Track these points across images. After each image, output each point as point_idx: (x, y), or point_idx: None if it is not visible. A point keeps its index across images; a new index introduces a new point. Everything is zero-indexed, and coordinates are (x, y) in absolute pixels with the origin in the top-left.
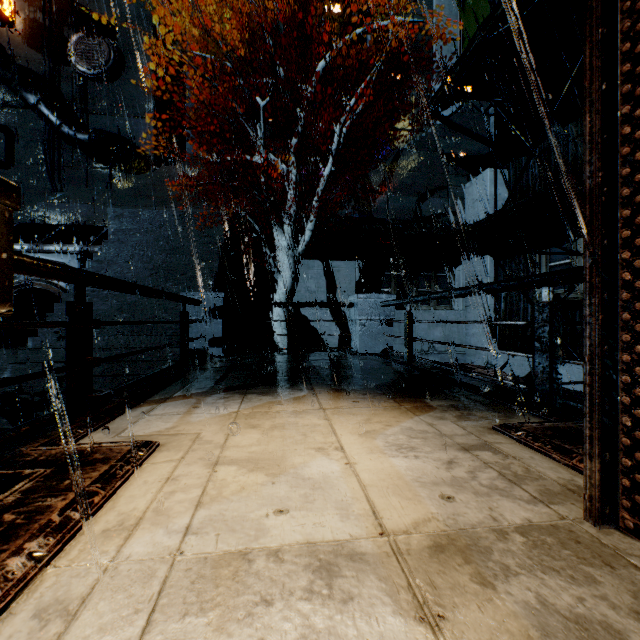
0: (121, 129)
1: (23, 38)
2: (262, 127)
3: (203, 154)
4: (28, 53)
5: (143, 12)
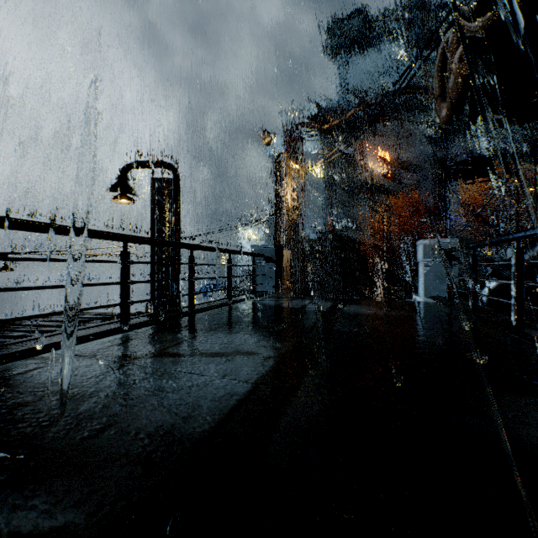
0: (424, 203)
1: (390, 180)
2: (504, 224)
3: (480, 228)
4: (391, 184)
5: (433, 158)
